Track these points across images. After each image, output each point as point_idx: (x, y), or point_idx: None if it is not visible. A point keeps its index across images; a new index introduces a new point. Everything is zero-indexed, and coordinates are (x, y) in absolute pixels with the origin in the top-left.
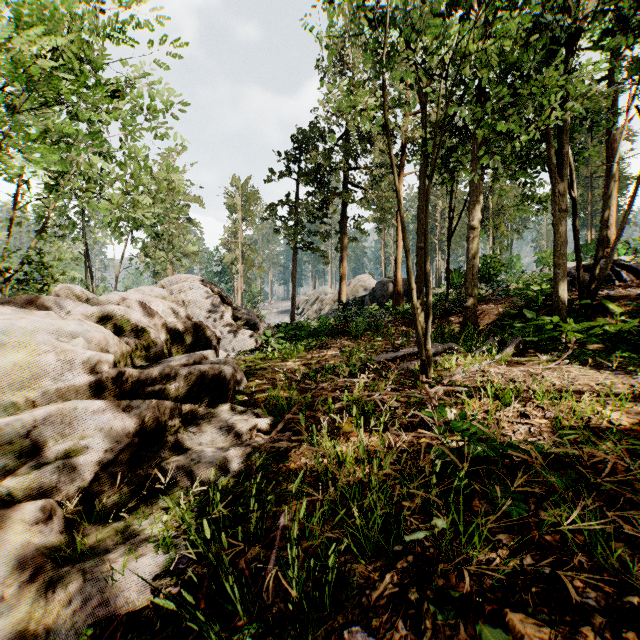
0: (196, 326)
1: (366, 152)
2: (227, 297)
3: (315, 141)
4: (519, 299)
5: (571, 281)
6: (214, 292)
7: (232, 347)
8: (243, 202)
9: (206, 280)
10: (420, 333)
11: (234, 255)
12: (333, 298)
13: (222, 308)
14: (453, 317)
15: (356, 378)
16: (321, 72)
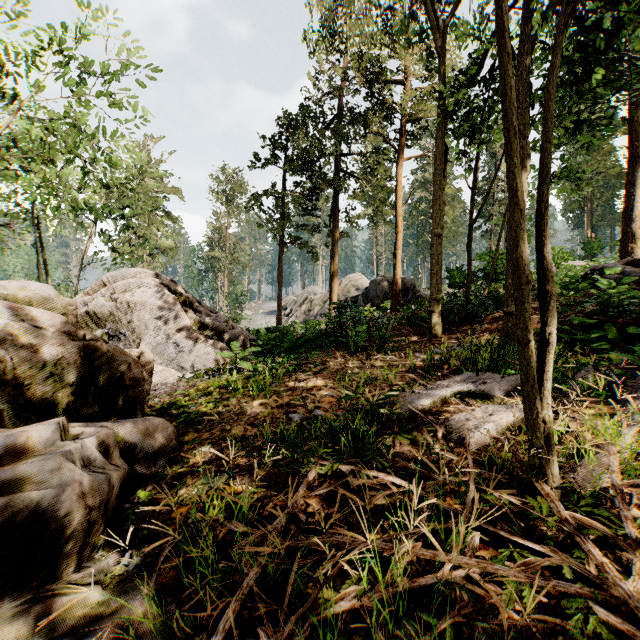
0: (89, 349)
1: (360, 135)
2: (190, 297)
3: (303, 125)
4: (565, 301)
5: (619, 279)
6: (172, 291)
7: (191, 364)
8: (227, 196)
9: (162, 276)
10: (536, 386)
11: (217, 252)
12: (323, 298)
13: (180, 312)
14: (478, 324)
15: (375, 461)
16: (310, 48)
